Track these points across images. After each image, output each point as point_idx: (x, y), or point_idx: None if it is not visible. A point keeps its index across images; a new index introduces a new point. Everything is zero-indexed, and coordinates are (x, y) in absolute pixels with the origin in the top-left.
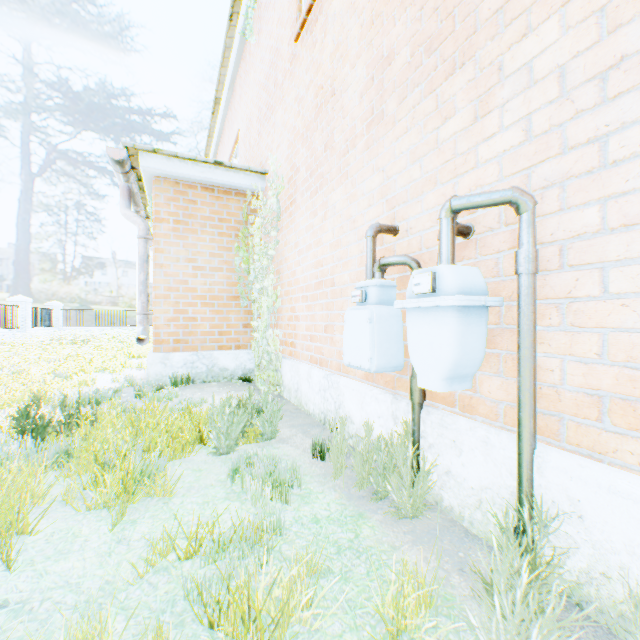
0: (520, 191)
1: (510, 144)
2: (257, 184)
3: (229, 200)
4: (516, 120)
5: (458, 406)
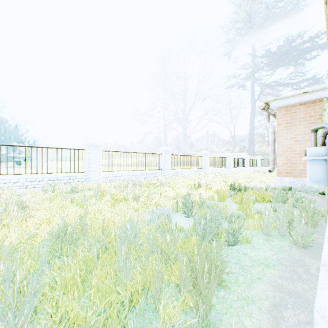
0: (324, 124)
1: None
2: None
3: (314, 105)
4: None
5: None
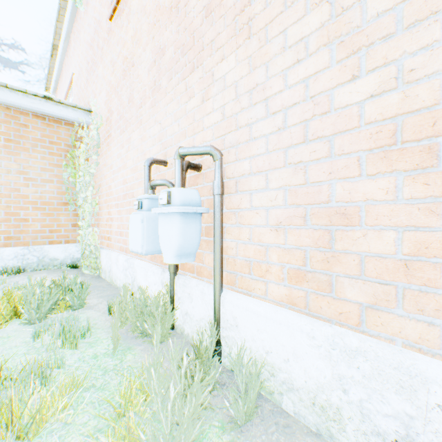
0: (214, 148)
1: (217, 120)
2: (84, 118)
3: (59, 128)
4: (220, 107)
5: (195, 273)
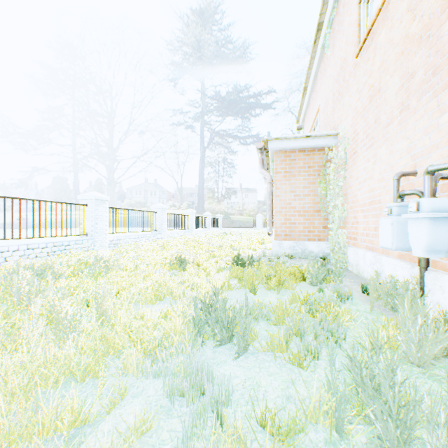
0: None
1: None
2: (331, 142)
3: (313, 155)
4: None
5: None
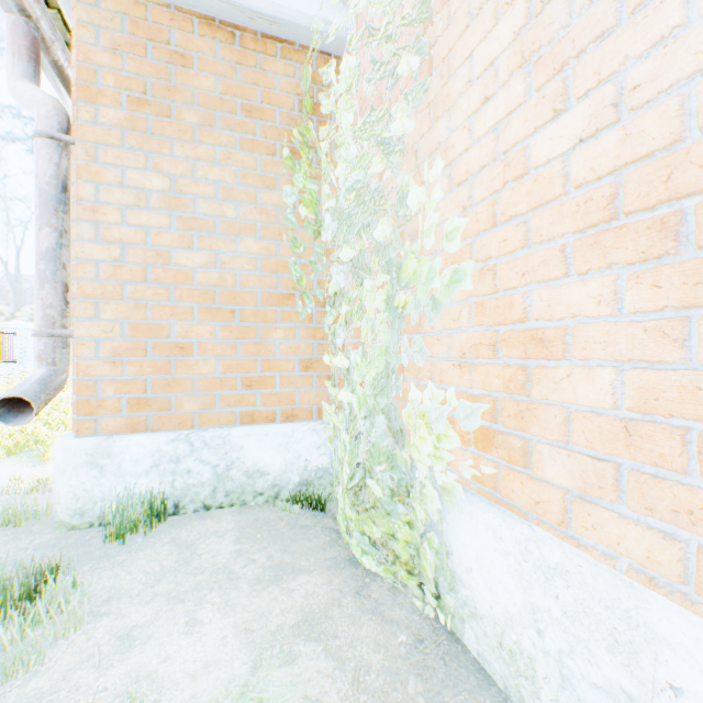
0: None
1: None
2: (336, 18)
3: (268, 63)
4: None
5: None
